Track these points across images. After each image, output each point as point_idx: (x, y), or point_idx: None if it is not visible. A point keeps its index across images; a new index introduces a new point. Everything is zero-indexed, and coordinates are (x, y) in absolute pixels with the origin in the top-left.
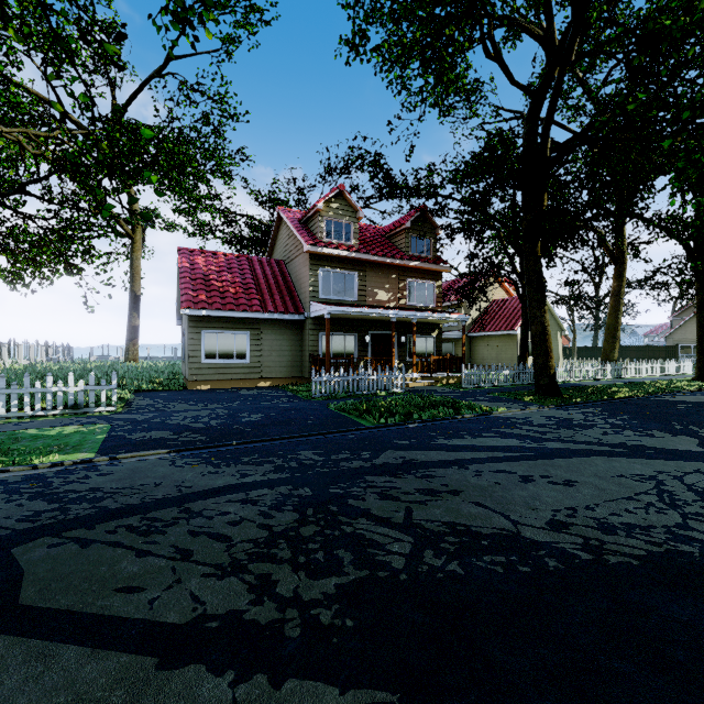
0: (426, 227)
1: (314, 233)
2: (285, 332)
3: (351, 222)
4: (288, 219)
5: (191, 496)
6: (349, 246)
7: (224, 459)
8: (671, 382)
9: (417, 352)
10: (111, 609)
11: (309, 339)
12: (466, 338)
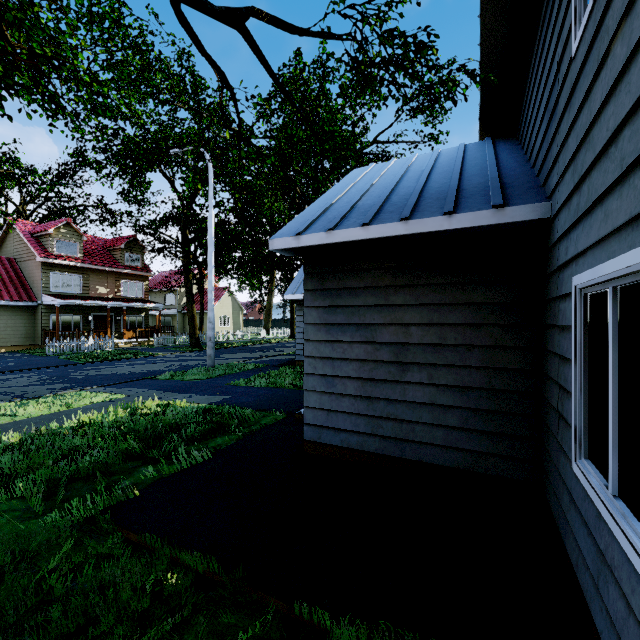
0: (137, 247)
1: (45, 247)
2: (19, 314)
3: (77, 242)
4: (21, 232)
5: (5, 379)
6: (75, 258)
7: (8, 374)
8: (275, 339)
9: (130, 326)
10: (6, 386)
11: (42, 319)
12: (181, 314)
